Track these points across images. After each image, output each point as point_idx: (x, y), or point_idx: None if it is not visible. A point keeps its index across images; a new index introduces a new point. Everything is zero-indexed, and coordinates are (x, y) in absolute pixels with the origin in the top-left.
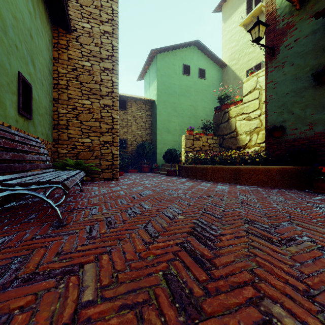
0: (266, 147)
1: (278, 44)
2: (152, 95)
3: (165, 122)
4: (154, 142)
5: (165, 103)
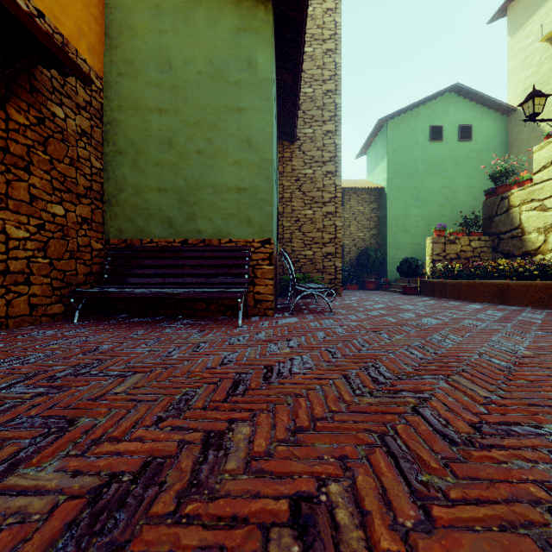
0: None
1: None
2: (379, 179)
3: (400, 217)
4: (382, 247)
5: (400, 189)
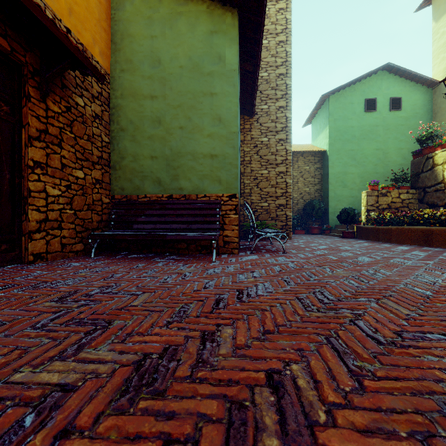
0: None
1: None
2: (322, 144)
3: (340, 174)
4: (325, 199)
5: (340, 152)
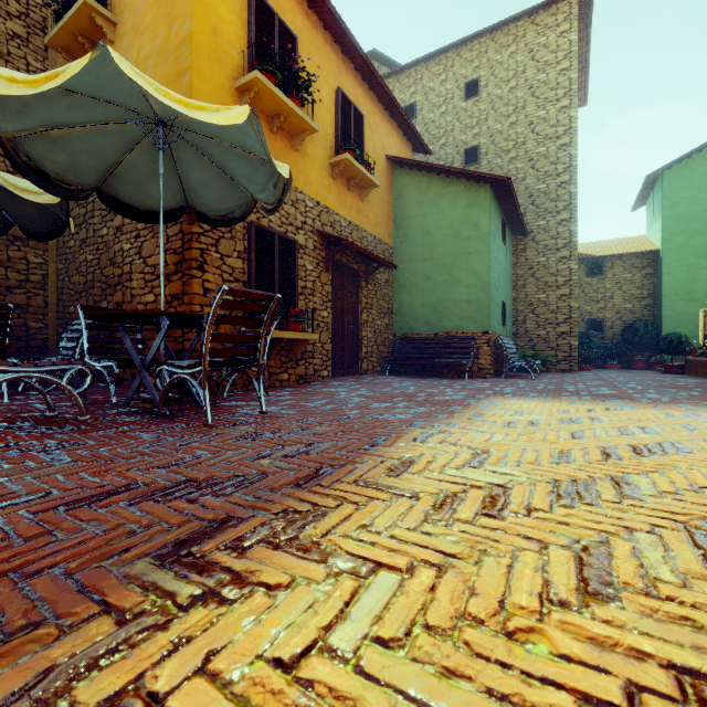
0: None
1: None
2: (655, 239)
3: (683, 283)
4: (658, 319)
5: (683, 250)
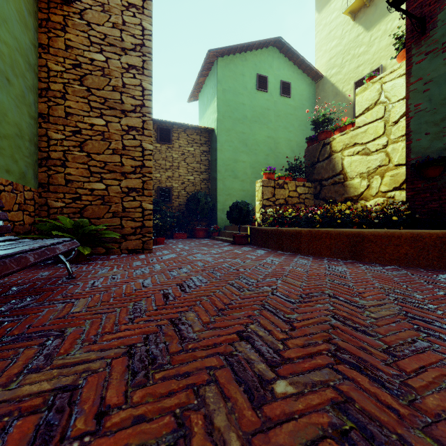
0: (408, 196)
1: (434, 12)
2: (209, 121)
3: (230, 161)
4: (212, 192)
5: (230, 133)
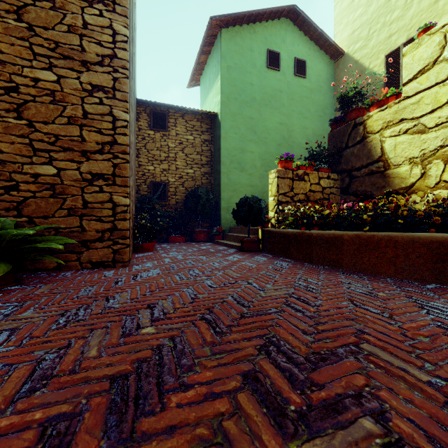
0: None
1: None
2: (212, 105)
3: (236, 151)
4: (215, 188)
5: (236, 118)
